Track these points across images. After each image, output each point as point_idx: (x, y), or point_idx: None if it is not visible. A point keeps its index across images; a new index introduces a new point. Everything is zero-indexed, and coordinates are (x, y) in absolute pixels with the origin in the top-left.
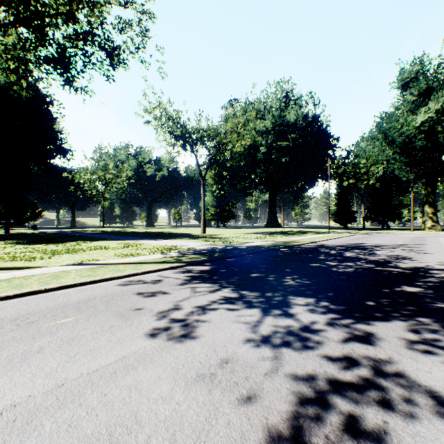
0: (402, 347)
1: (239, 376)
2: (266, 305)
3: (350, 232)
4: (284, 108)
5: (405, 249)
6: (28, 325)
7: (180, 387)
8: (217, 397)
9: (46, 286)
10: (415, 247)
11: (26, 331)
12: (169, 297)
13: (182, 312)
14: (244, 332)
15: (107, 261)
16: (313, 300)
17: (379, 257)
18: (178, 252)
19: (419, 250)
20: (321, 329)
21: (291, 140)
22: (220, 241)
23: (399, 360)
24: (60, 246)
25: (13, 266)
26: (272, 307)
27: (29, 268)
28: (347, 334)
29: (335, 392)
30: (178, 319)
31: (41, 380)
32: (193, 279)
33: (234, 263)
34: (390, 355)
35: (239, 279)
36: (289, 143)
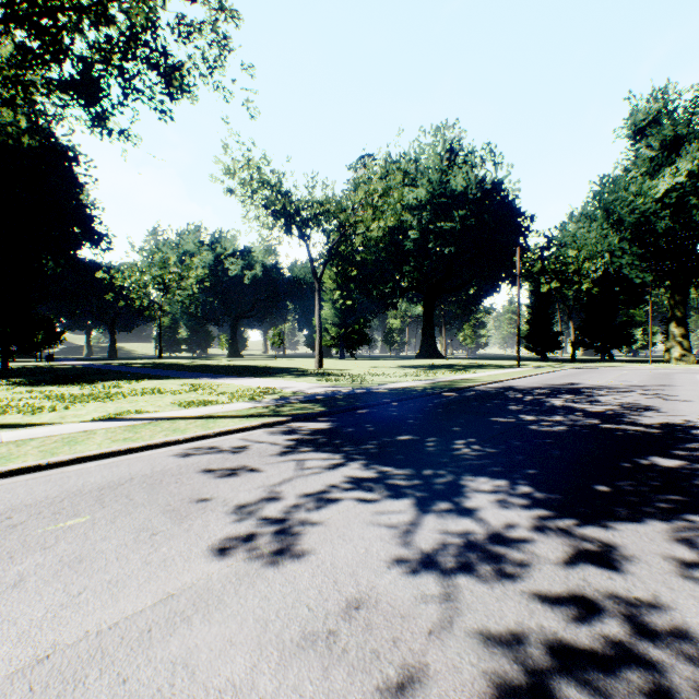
0: (672, 574)
1: (381, 637)
2: (425, 492)
3: (552, 365)
4: (448, 169)
5: (644, 393)
6: (6, 532)
7: (270, 662)
8: (340, 685)
9: (49, 459)
10: (661, 390)
11: (1, 543)
12: (259, 477)
13: (279, 506)
14: (388, 545)
15: (160, 413)
16: (504, 483)
17: (605, 407)
18: (277, 399)
19: (667, 395)
20: (524, 538)
21: (459, 220)
22: (345, 380)
23: (674, 601)
24: (87, 389)
25: (3, 423)
26: (435, 496)
27: (29, 425)
28: (571, 549)
29: (564, 672)
30: (272, 519)
31: (8, 647)
32: (300, 446)
33: (368, 418)
34: (655, 591)
35: (378, 446)
36: (455, 225)
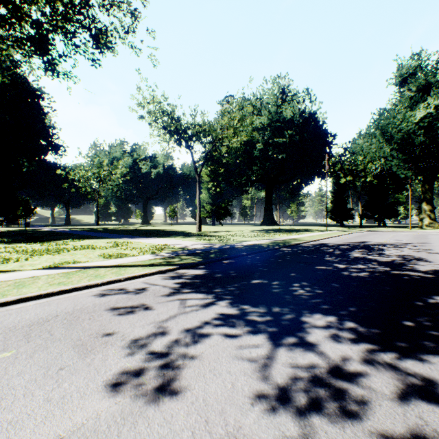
0: None
1: None
2: (276, 328)
3: (348, 229)
4: (281, 104)
5: (413, 248)
6: None
7: None
8: None
9: None
10: (423, 246)
11: None
12: (151, 314)
13: (164, 340)
14: (250, 380)
15: (89, 263)
16: (334, 319)
17: (390, 258)
18: (170, 253)
19: (429, 250)
20: (359, 372)
21: (288, 137)
22: (216, 239)
23: None
24: (45, 245)
25: None
26: (284, 331)
27: None
28: (400, 383)
29: None
30: (158, 353)
31: None
32: (183, 288)
33: (231, 266)
34: None
35: (239, 288)
36: (286, 140)
